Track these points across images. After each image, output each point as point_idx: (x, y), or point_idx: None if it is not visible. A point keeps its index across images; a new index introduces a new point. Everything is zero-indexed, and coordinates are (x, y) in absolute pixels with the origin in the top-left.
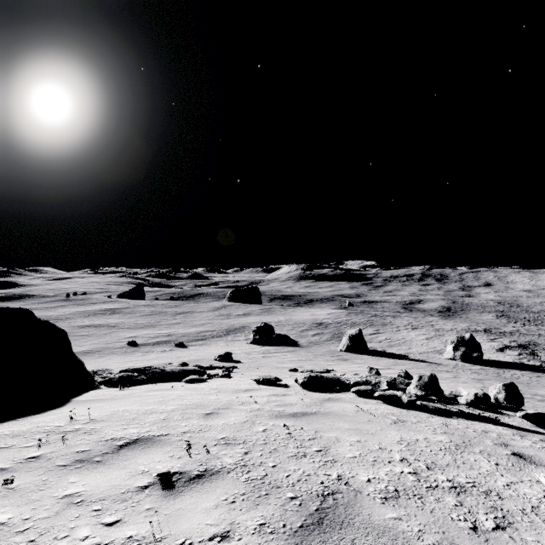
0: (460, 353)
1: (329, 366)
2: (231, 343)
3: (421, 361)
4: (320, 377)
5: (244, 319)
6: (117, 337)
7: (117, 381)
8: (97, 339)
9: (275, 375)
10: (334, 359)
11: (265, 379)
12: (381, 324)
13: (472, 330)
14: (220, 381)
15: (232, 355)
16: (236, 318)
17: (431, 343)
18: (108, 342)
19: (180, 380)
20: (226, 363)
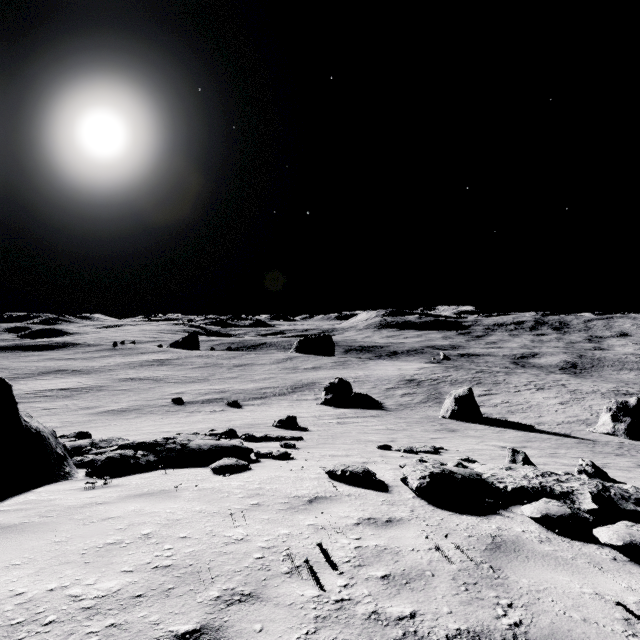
0: (624, 426)
1: (434, 441)
2: (296, 403)
3: (565, 436)
4: (449, 476)
5: (314, 374)
6: (161, 393)
7: (101, 465)
8: (138, 394)
9: (358, 457)
10: (436, 429)
11: (345, 472)
12: (492, 382)
13: (623, 393)
14: (270, 471)
15: (297, 419)
16: (304, 373)
17: (569, 410)
18: (150, 399)
19: (210, 462)
20: (288, 430)
